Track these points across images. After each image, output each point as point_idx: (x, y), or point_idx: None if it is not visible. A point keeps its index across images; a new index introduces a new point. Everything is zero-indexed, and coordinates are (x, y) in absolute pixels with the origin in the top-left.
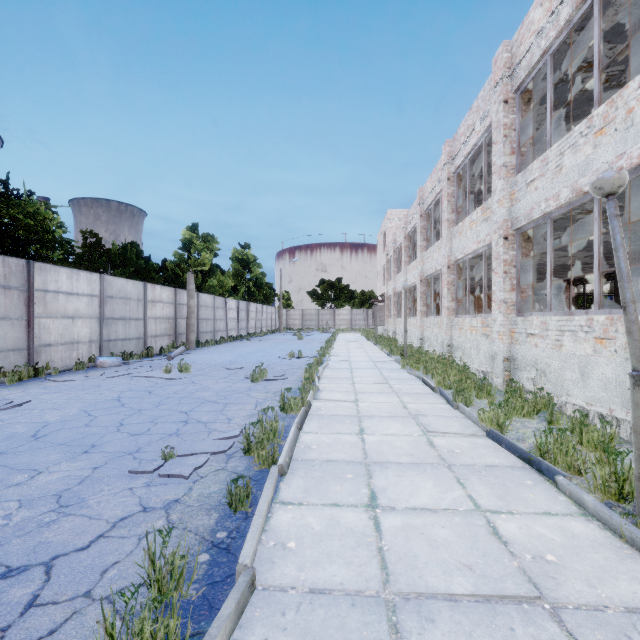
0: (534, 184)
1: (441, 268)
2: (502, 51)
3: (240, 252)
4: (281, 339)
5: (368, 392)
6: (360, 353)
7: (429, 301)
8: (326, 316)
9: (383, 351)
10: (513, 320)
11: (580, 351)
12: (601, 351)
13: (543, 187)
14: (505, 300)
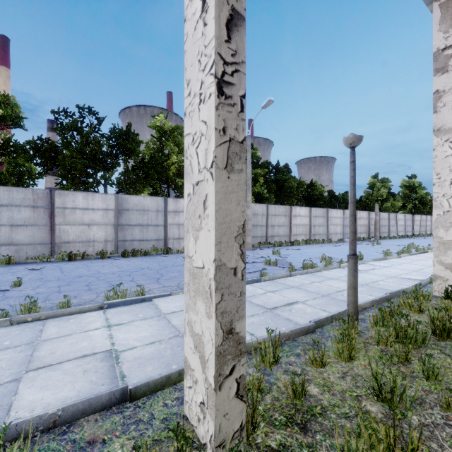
0: None
1: None
2: None
3: (407, 181)
4: None
5: None
6: None
7: None
8: None
9: None
10: None
11: None
12: None
13: None
14: None
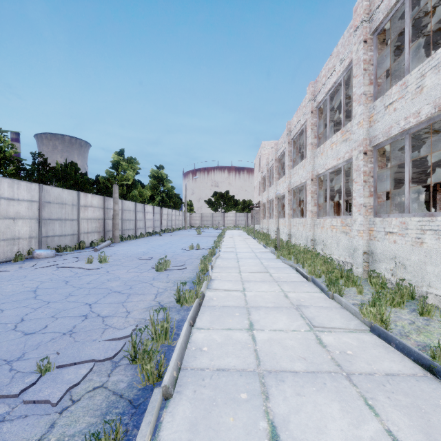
0: (393, 106)
1: (305, 181)
2: (362, 0)
3: (156, 171)
4: (185, 234)
5: (253, 281)
6: (243, 245)
7: (295, 206)
8: (218, 218)
9: (260, 243)
10: (371, 220)
11: None
12: None
13: (402, 107)
14: (364, 204)
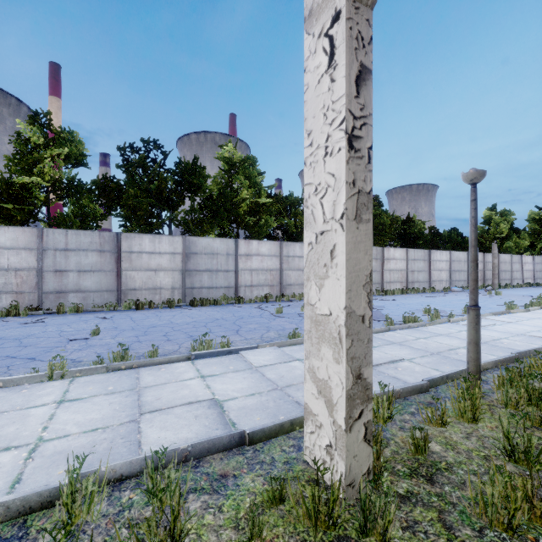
0: None
1: None
2: None
3: (537, 213)
4: None
5: None
6: None
7: None
8: None
9: None
10: None
11: None
12: None
13: None
14: None
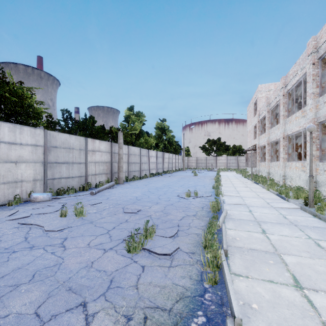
0: None
1: None
2: None
3: (160, 124)
4: (183, 175)
5: None
6: (249, 192)
7: (323, 145)
8: (211, 161)
9: (269, 191)
10: None
11: None
12: None
13: None
14: None
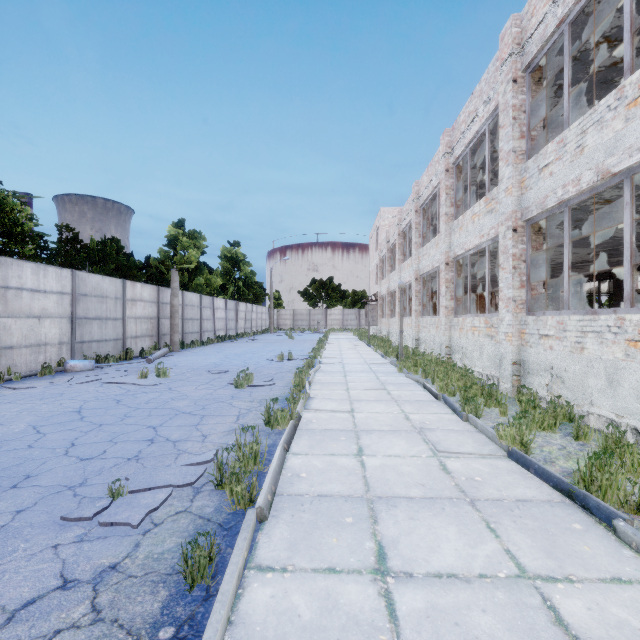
0: (548, 169)
1: (439, 265)
2: (510, 25)
3: (229, 250)
4: (271, 340)
5: (365, 400)
6: (353, 354)
7: (425, 300)
8: (317, 316)
9: (377, 352)
10: (523, 320)
11: (607, 355)
12: (635, 355)
13: (560, 171)
14: (514, 298)
